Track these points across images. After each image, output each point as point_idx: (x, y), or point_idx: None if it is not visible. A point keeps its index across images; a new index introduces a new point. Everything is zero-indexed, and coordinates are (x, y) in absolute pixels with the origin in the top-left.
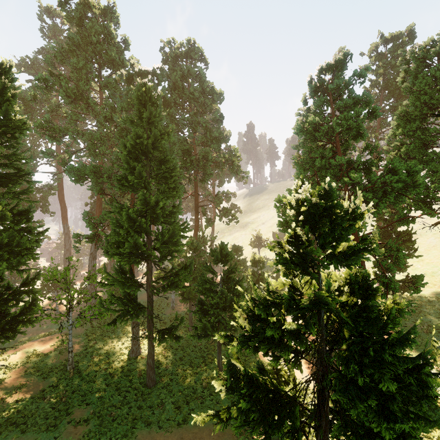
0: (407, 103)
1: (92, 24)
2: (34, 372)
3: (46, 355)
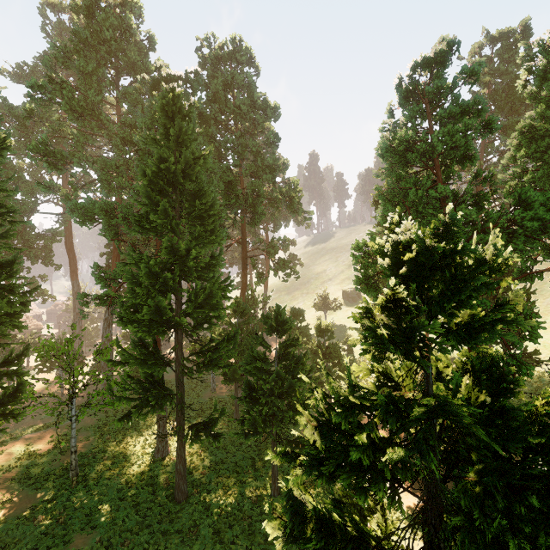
0: (531, 115)
1: (106, 15)
2: (23, 480)
3: (42, 456)
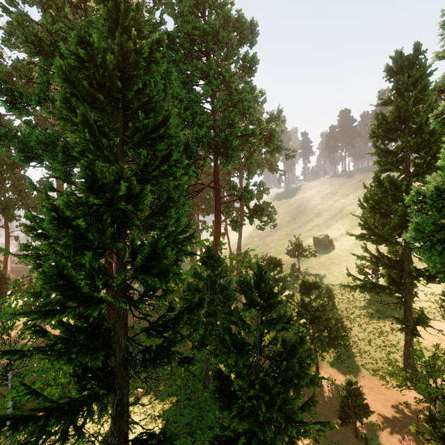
0: None
1: None
2: None
3: None
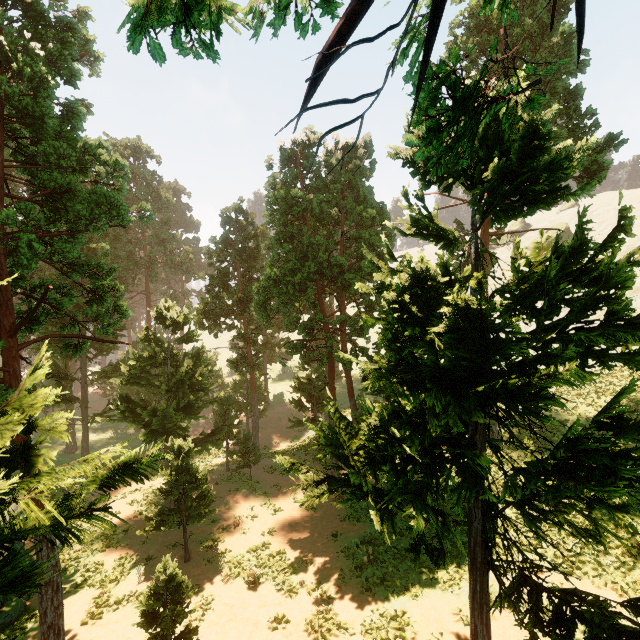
0: None
1: None
2: None
3: None
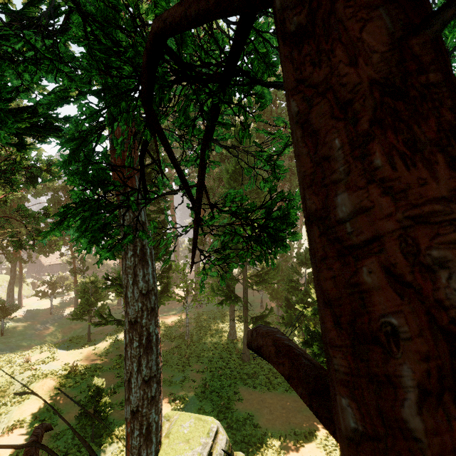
0: None
1: None
2: (164, 336)
3: (170, 327)
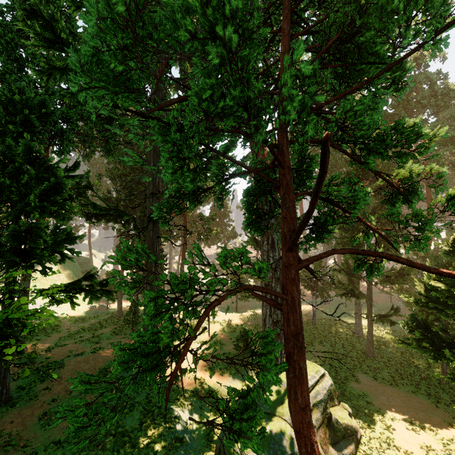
0: None
1: None
2: None
3: None
